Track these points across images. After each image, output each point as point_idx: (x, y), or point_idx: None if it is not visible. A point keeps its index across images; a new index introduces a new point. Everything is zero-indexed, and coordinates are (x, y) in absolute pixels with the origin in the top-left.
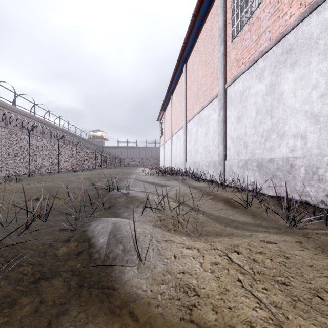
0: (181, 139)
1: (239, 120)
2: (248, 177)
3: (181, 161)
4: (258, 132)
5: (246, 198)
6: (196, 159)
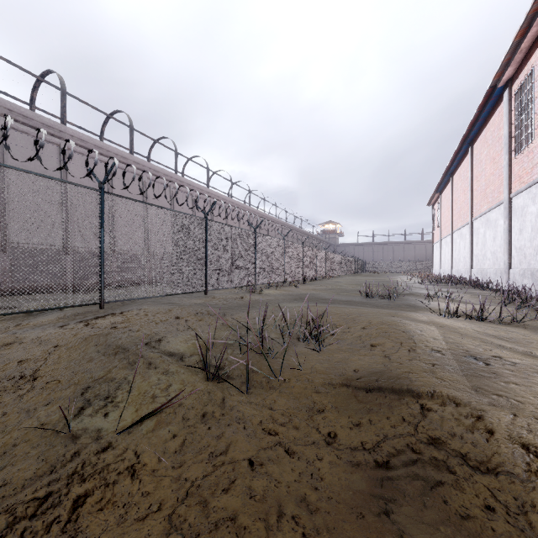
0: (466, 239)
1: (520, 232)
2: (525, 284)
3: (466, 268)
4: (532, 246)
5: (508, 297)
6: (483, 266)
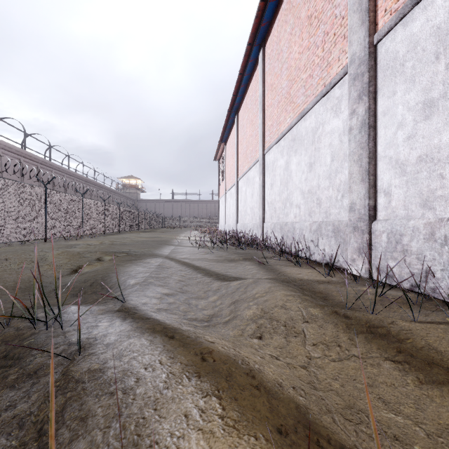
0: (254, 183)
1: (430, 110)
2: None
3: (254, 221)
4: None
5: None
6: (285, 218)
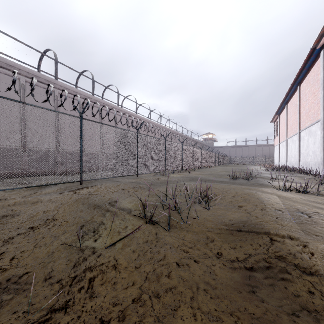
0: (295, 143)
1: None
2: None
3: (295, 161)
4: None
5: (323, 179)
6: (307, 160)
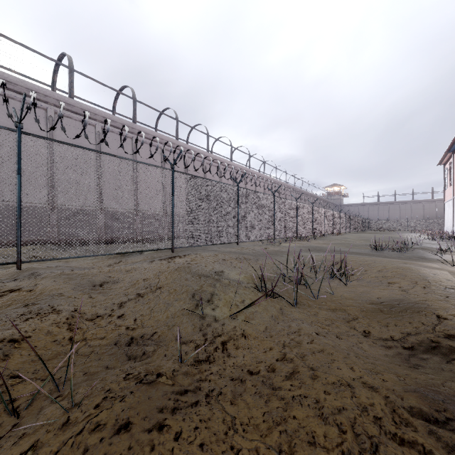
0: None
1: None
2: None
3: None
4: None
5: None
6: None
